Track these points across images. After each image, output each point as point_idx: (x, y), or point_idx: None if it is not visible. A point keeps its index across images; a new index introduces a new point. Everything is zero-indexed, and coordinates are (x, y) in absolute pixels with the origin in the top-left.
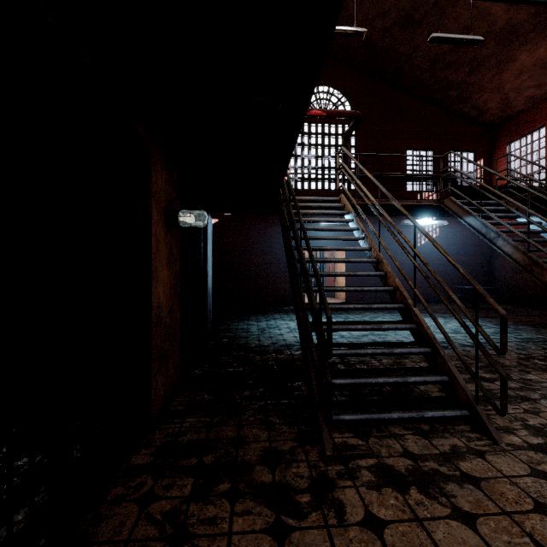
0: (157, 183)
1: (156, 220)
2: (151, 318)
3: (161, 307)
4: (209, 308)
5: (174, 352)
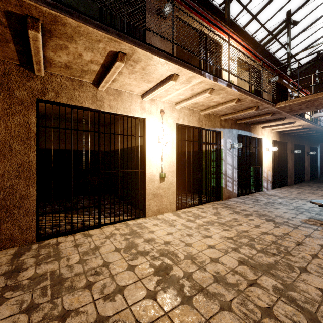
0: (306, 149)
1: (306, 154)
2: (305, 168)
3: (306, 166)
4: (318, 171)
5: (308, 175)
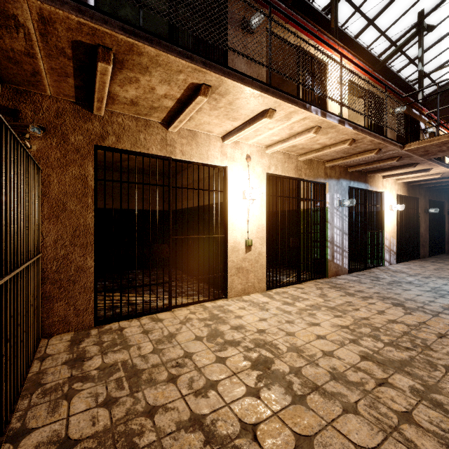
0: (445, 207)
1: (445, 215)
2: (444, 233)
3: (446, 232)
4: None
5: None
